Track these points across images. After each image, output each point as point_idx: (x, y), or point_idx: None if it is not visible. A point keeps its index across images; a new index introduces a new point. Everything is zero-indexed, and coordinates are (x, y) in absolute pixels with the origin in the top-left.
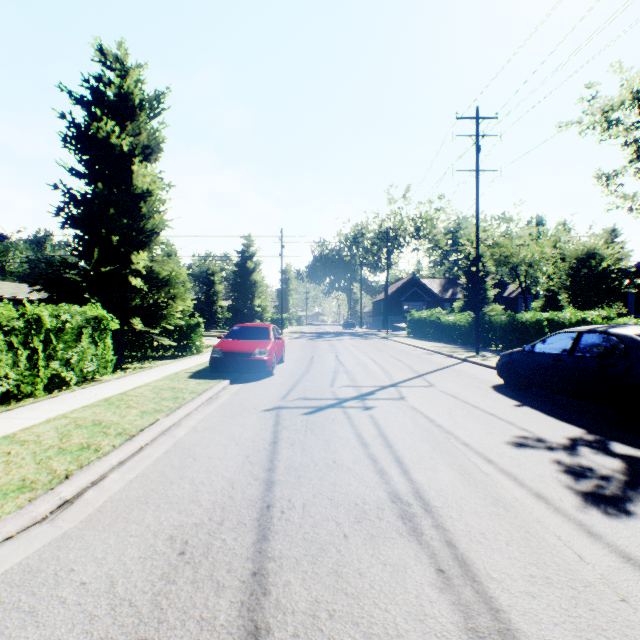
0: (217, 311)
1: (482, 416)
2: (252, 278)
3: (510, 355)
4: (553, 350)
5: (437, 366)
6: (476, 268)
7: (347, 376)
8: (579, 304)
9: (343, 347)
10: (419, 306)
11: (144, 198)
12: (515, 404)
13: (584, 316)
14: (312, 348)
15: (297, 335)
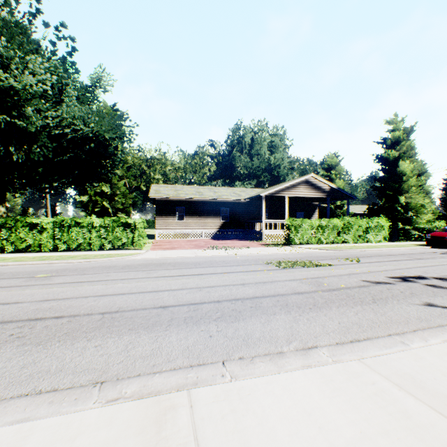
0: None
1: None
2: None
3: None
4: None
5: None
6: None
7: None
8: None
9: None
10: None
11: (403, 173)
12: None
13: None
14: None
15: None
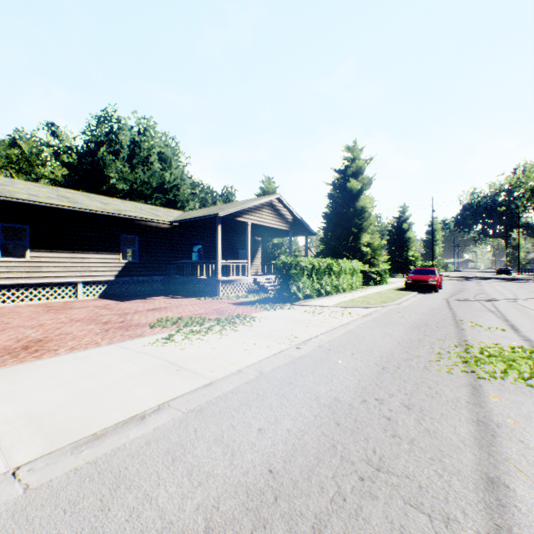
0: None
1: None
2: (405, 235)
3: None
4: None
5: None
6: None
7: (484, 295)
8: None
9: (488, 285)
10: None
11: (365, 209)
12: None
13: None
14: (461, 285)
15: (445, 278)
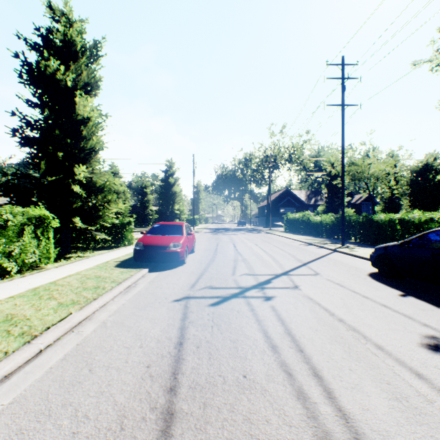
0: (148, 213)
1: (377, 308)
2: (173, 190)
3: (385, 248)
4: (432, 245)
5: (315, 255)
6: (342, 179)
7: (245, 265)
8: (418, 207)
9: (239, 240)
10: (291, 210)
11: (84, 123)
12: (399, 294)
13: (432, 216)
14: (216, 240)
15: (205, 230)
